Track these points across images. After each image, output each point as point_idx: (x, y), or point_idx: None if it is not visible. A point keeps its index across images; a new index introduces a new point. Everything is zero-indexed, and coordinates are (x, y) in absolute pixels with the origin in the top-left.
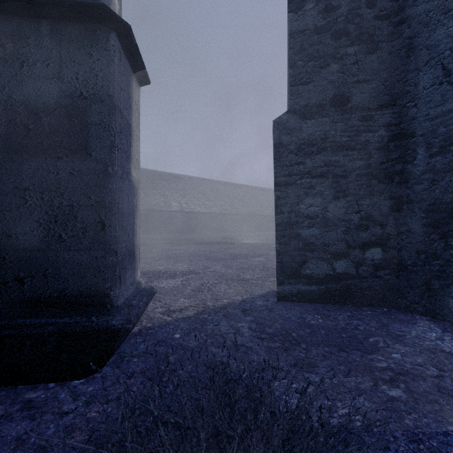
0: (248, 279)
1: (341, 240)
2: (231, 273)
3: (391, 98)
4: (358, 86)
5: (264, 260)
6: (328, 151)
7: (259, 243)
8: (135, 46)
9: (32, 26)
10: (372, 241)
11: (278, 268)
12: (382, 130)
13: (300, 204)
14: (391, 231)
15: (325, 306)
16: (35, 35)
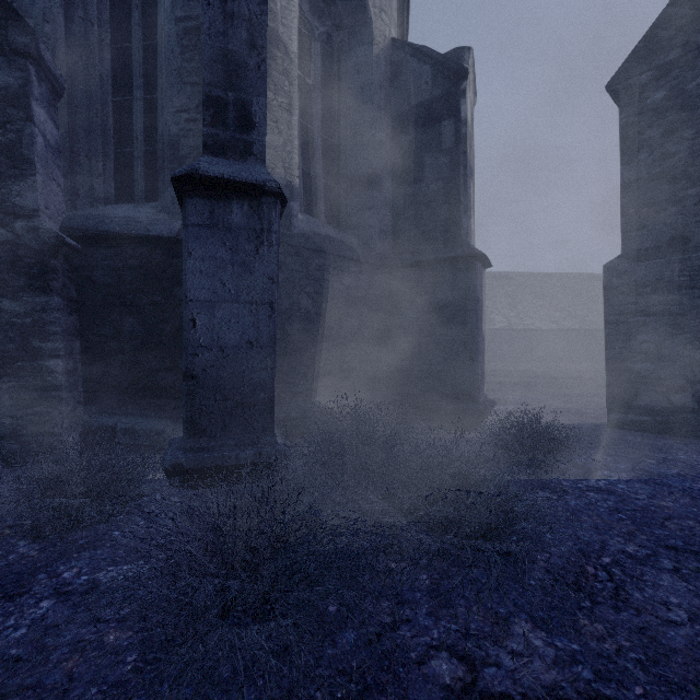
0: (587, 413)
1: (679, 375)
2: (569, 408)
3: None
4: None
5: None
6: (664, 290)
7: None
8: (487, 259)
9: (440, 268)
10: None
11: (608, 398)
12: None
13: (632, 340)
14: None
15: (659, 435)
16: (442, 272)
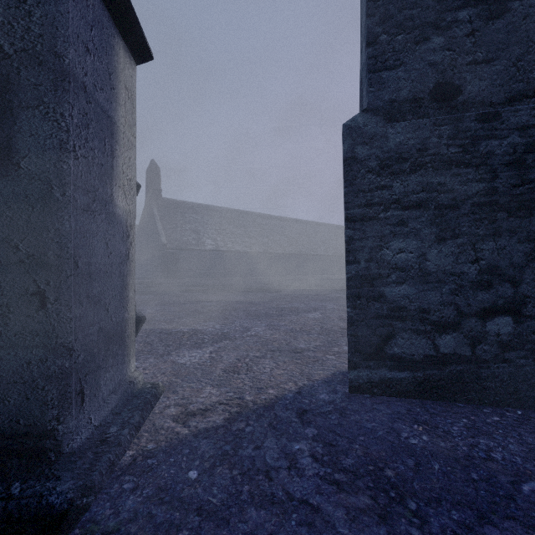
0: (302, 349)
1: (448, 303)
2: (278, 339)
3: (528, 86)
4: (474, 69)
5: (321, 316)
6: (428, 168)
7: (312, 291)
8: None
9: None
10: (498, 306)
11: (350, 344)
12: (514, 135)
13: (384, 248)
14: (529, 290)
15: (423, 403)
16: None
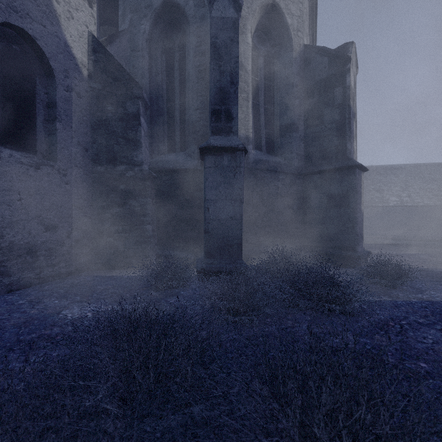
0: None
1: None
2: (432, 259)
3: None
4: None
5: None
6: None
7: None
8: (363, 167)
9: (333, 174)
10: None
11: None
12: None
13: None
14: None
15: None
16: (334, 176)
